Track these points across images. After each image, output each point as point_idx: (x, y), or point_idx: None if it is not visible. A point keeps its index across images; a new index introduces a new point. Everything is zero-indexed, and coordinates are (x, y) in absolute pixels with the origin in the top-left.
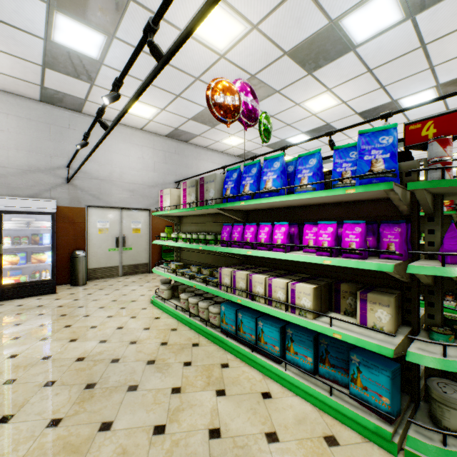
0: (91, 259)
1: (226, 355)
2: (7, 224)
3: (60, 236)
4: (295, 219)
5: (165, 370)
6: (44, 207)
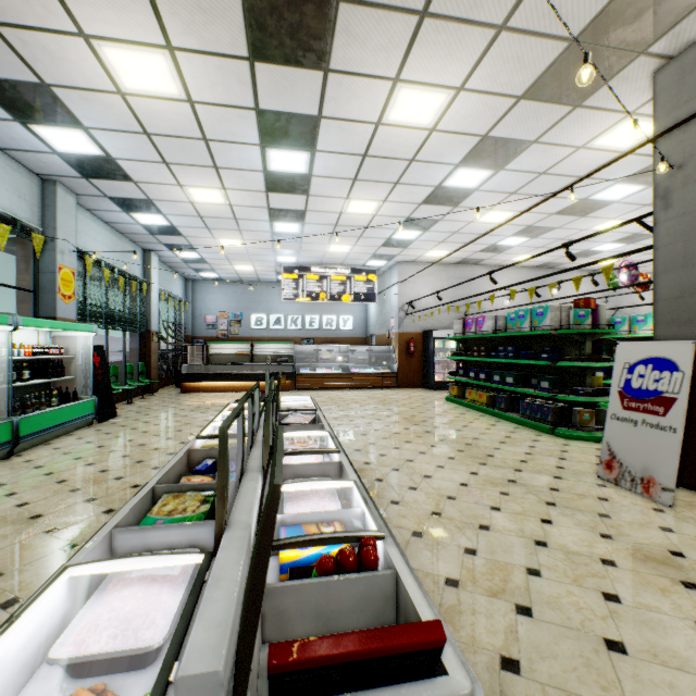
0: None
1: None
2: None
3: None
4: None
5: None
6: None
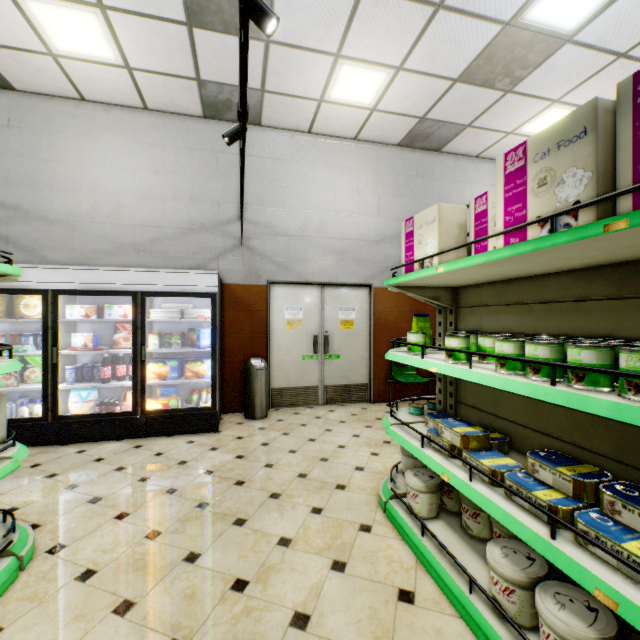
0: (275, 372)
1: None
2: (155, 314)
3: (231, 333)
4: None
5: None
6: (201, 284)
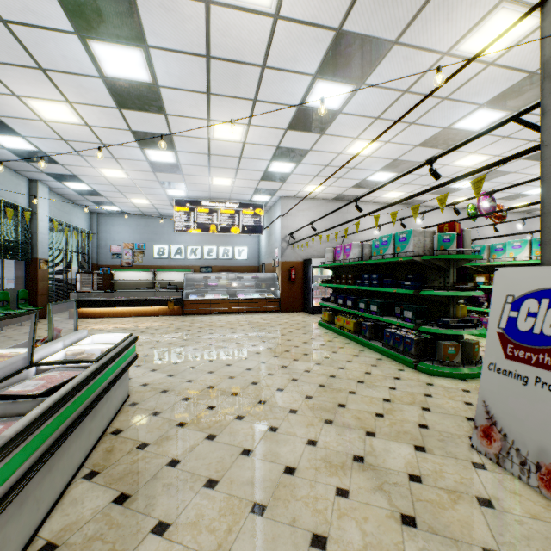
0: None
1: None
2: None
3: None
4: None
5: None
6: None
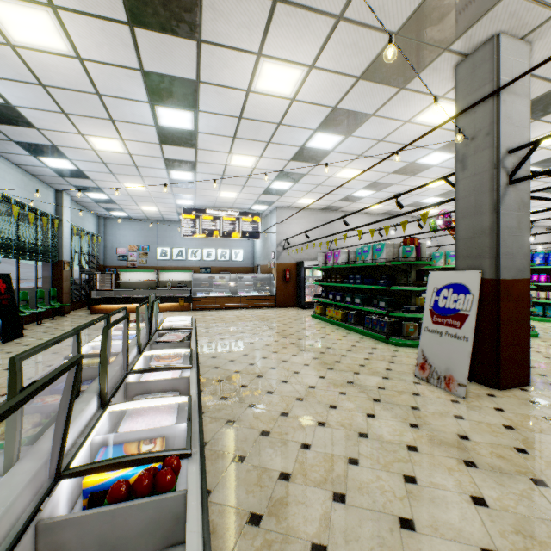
0: None
1: None
2: None
3: None
4: (547, 272)
5: None
6: None
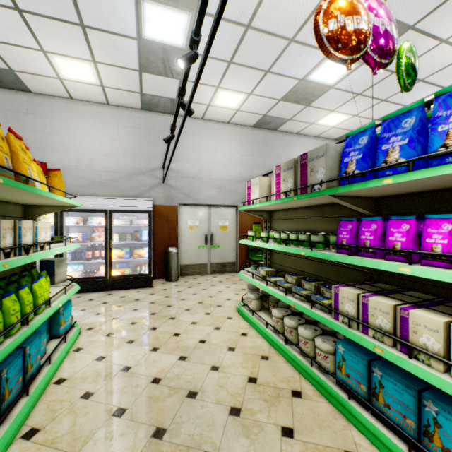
0: (182, 256)
1: (349, 431)
2: (116, 222)
3: (157, 233)
4: None
5: (254, 436)
6: (143, 206)
